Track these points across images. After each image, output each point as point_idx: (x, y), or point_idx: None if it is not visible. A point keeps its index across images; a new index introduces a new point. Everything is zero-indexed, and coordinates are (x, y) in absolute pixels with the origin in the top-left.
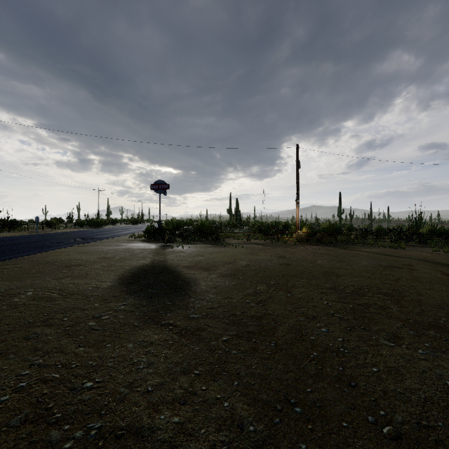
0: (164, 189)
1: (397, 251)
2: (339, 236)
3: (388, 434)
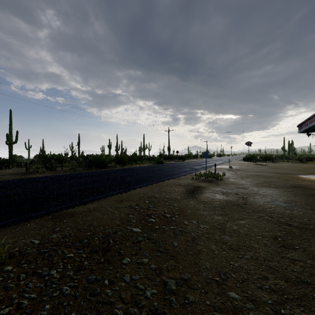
0: (250, 144)
1: None
2: None
3: (284, 168)
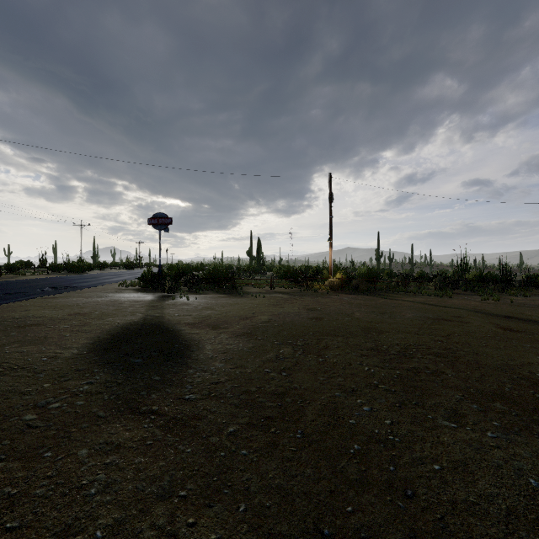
0: (165, 225)
1: (443, 300)
2: (378, 283)
3: None
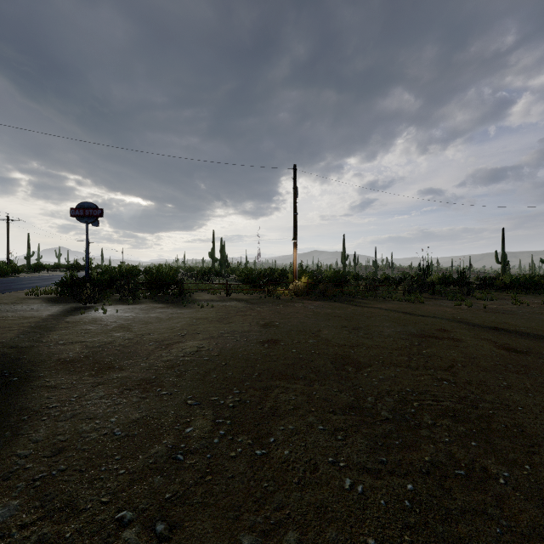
0: (94, 217)
1: (417, 306)
2: (345, 287)
3: None
